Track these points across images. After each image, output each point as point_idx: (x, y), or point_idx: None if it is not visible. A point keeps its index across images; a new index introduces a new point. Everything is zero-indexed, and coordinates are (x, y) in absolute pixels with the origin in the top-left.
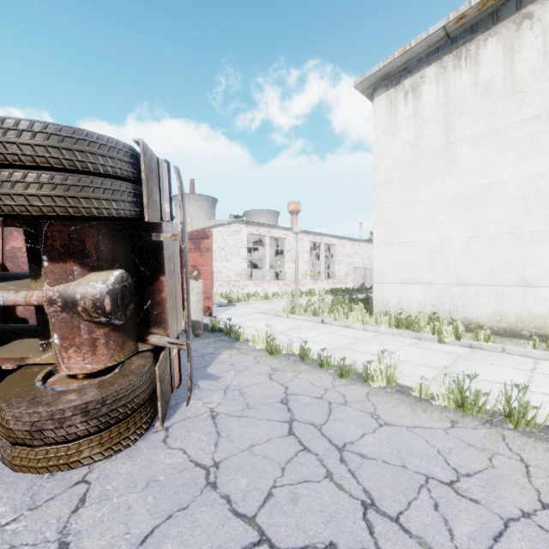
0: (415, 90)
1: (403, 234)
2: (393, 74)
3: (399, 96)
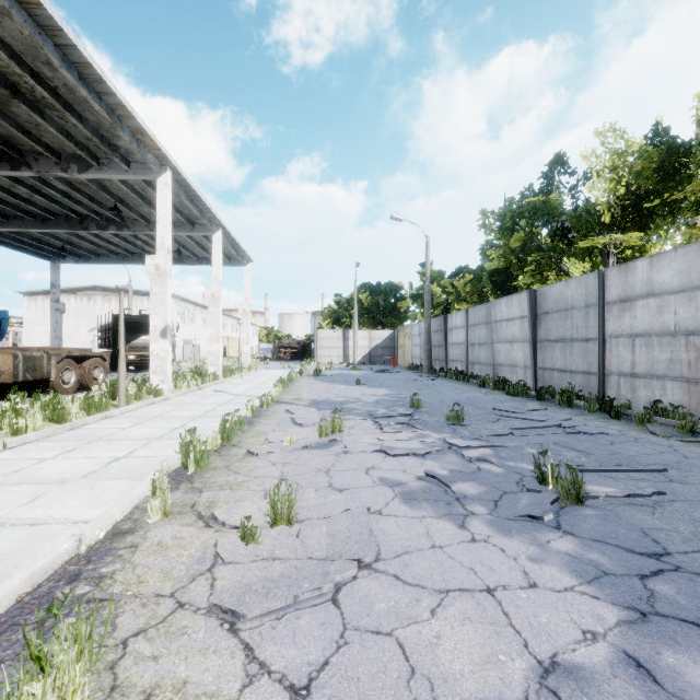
0: (36, 300)
1: (33, 339)
2: (30, 293)
3: (32, 300)
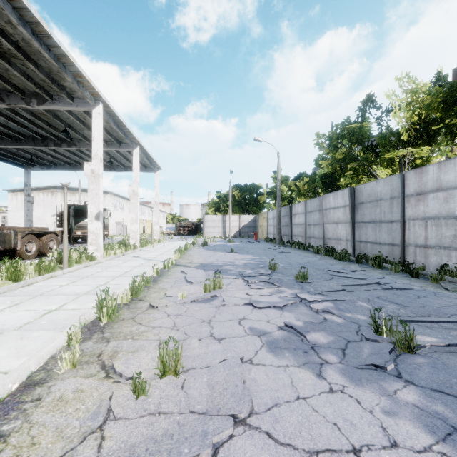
0: (17, 195)
1: (15, 221)
2: (12, 190)
3: (14, 195)
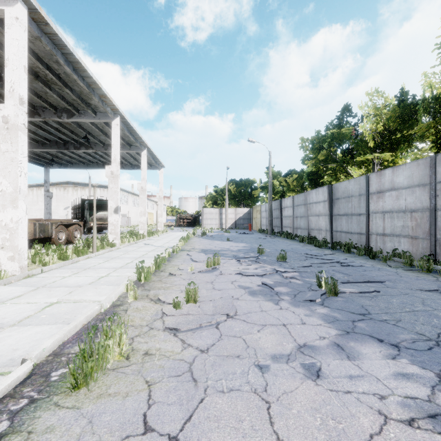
0: (33, 190)
1: (31, 213)
2: (29, 185)
3: (30, 190)
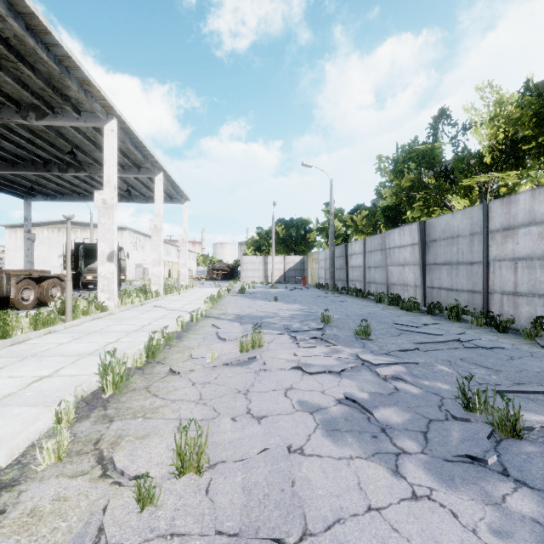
0: (16, 232)
1: (13, 263)
2: (11, 226)
3: (12, 231)
